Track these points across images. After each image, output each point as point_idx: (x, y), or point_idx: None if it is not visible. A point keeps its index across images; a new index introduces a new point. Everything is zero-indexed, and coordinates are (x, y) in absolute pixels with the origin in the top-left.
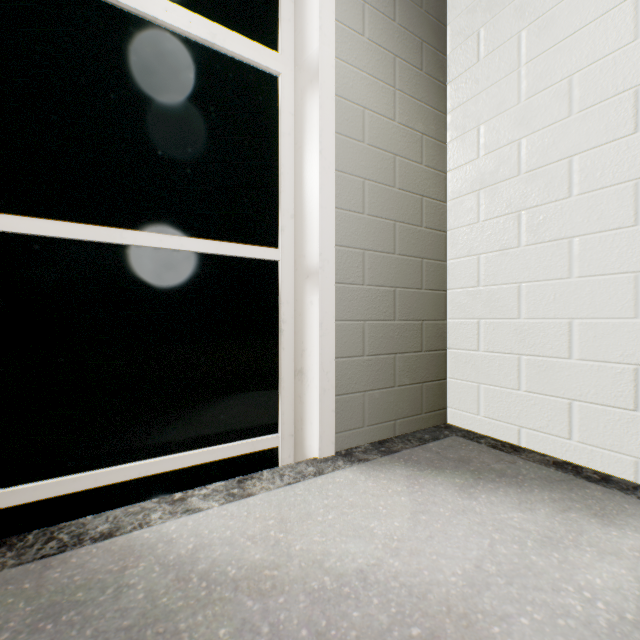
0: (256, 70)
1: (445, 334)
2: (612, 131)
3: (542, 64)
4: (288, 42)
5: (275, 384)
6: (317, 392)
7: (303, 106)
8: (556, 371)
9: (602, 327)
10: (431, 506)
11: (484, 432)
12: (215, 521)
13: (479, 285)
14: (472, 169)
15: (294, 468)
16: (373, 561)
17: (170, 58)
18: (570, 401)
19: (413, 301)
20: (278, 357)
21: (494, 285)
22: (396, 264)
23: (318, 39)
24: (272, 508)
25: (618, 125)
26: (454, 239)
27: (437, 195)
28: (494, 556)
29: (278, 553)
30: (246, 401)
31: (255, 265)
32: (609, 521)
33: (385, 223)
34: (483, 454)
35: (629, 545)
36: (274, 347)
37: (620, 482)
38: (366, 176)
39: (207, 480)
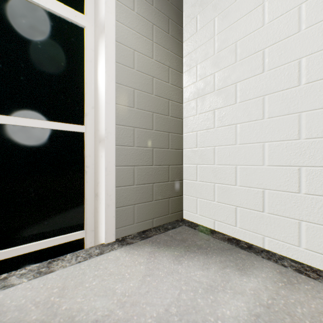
0: (69, 23)
1: (182, 172)
2: (253, 71)
3: (224, 35)
4: (90, 9)
5: (82, 202)
6: (104, 206)
7: (98, 46)
8: (230, 192)
9: (249, 170)
10: (155, 271)
11: (199, 223)
12: (19, 293)
13: (197, 147)
14: (194, 87)
15: (87, 251)
16: (107, 313)
17: (8, 9)
18: (236, 207)
19: (164, 155)
20: (84, 187)
21: (203, 147)
22: (154, 135)
23: (104, 9)
24: (61, 280)
25: (256, 68)
26: (186, 123)
27: (177, 99)
28: (178, 301)
29: (49, 313)
30: (63, 213)
31: (69, 134)
32: (244, 272)
33: (147, 113)
34: (195, 236)
35: (250, 287)
36: (82, 181)
37: (256, 248)
38: (135, 87)
39: (35, 261)
